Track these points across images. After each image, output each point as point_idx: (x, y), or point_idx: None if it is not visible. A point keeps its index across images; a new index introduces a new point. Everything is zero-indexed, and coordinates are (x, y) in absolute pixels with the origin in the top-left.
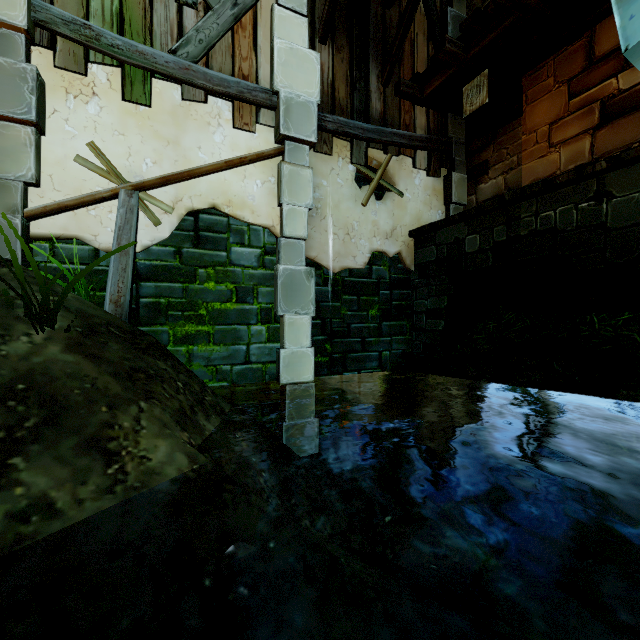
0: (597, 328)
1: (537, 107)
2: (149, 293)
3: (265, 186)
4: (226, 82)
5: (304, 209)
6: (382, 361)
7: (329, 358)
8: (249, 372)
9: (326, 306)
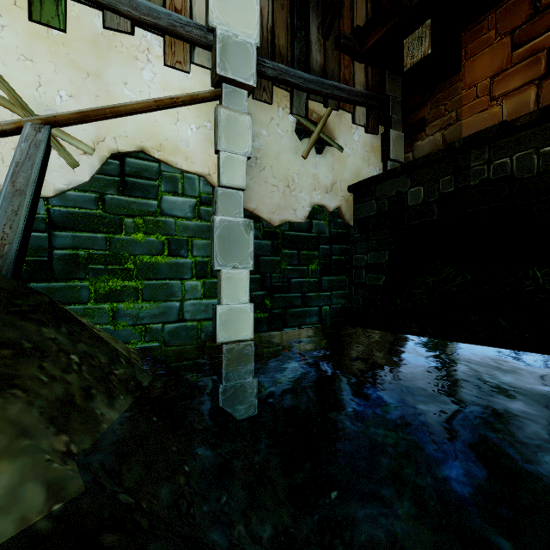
0: (541, 283)
1: (477, 61)
2: (65, 244)
3: (200, 131)
4: (155, 12)
5: (242, 157)
6: (322, 316)
7: (269, 314)
8: (183, 330)
9: (266, 260)
